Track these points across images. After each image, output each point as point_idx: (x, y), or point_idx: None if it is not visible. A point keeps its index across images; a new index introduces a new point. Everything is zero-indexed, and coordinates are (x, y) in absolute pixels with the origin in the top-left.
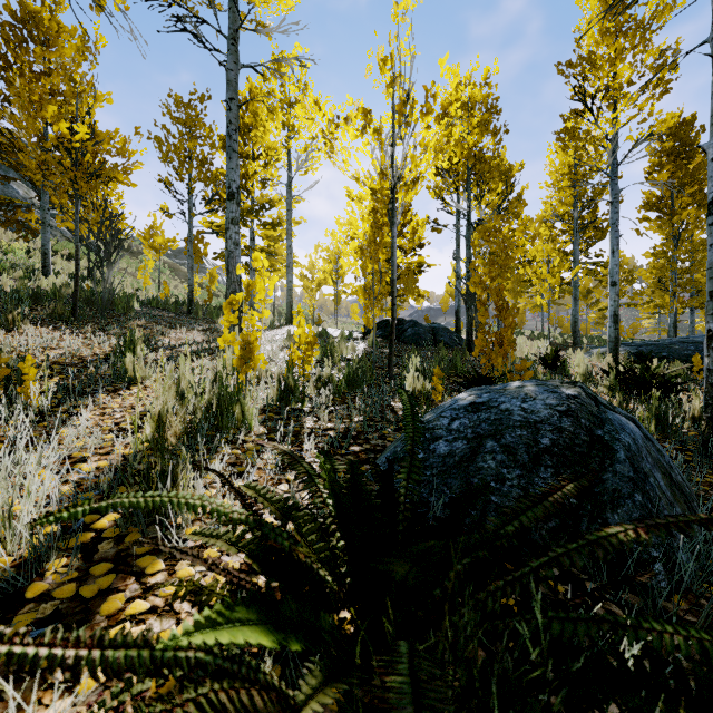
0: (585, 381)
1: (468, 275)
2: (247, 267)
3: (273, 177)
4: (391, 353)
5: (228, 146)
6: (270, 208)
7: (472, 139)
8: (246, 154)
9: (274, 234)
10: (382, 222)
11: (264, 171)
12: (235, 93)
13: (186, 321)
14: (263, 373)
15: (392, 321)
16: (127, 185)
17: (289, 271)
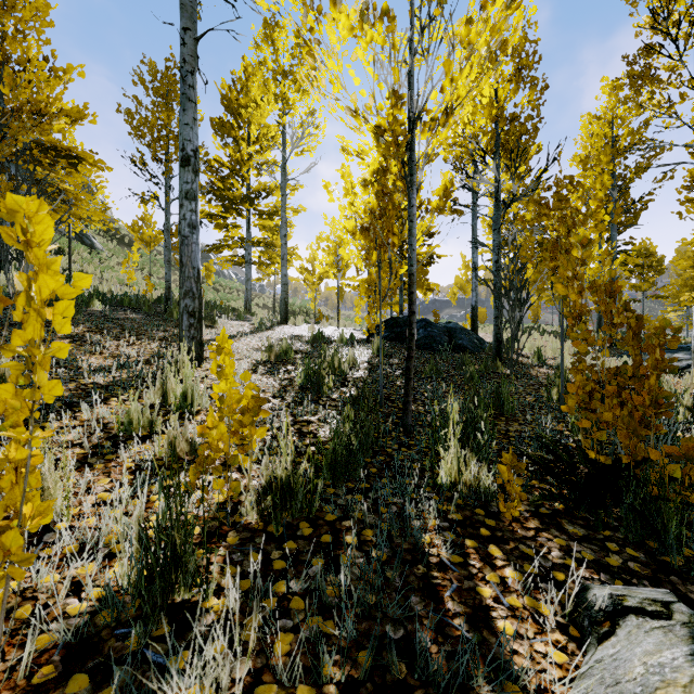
0: (693, 420)
1: (496, 266)
2: (244, 260)
3: (270, 162)
4: (408, 390)
5: (182, 93)
6: (266, 196)
7: (505, 93)
8: (241, 138)
9: (272, 224)
10: (393, 186)
11: (260, 155)
12: (191, 21)
13: (150, 325)
14: (182, 444)
15: (410, 339)
16: (101, 169)
17: (283, 263)
